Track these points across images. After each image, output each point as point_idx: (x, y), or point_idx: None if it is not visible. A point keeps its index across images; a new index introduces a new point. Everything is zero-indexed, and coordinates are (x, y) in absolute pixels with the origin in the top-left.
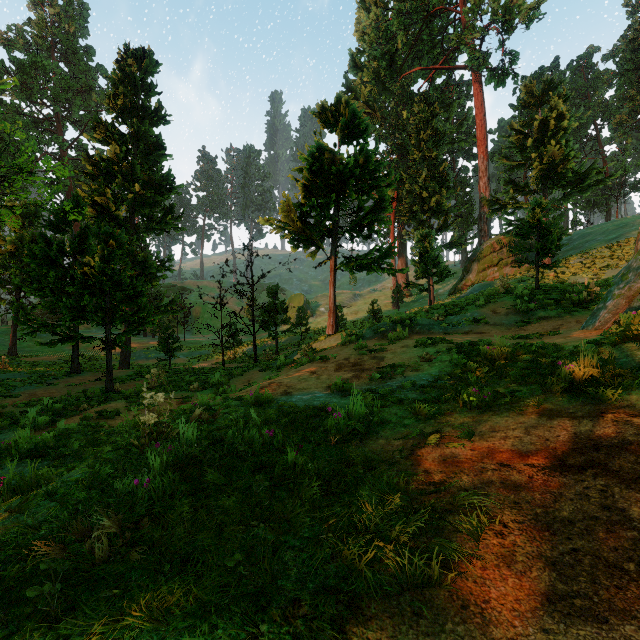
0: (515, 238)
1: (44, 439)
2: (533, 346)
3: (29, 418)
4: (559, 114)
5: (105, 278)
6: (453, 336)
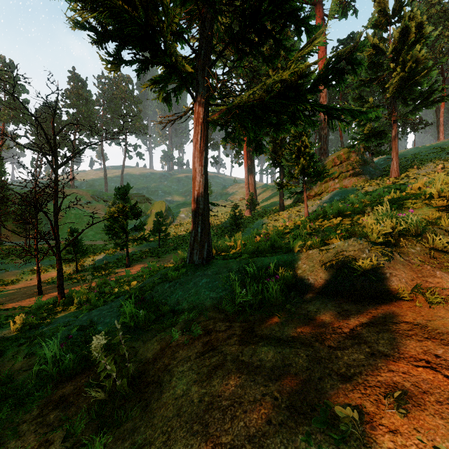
0: (352, 154)
1: None
2: None
3: None
4: (419, 23)
5: None
6: None
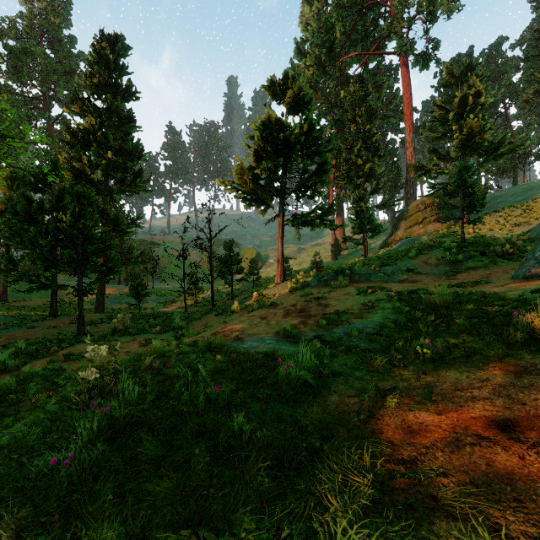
0: (437, 199)
1: (6, 384)
2: (472, 295)
3: (1, 360)
4: (477, 91)
5: (76, 232)
6: (390, 284)
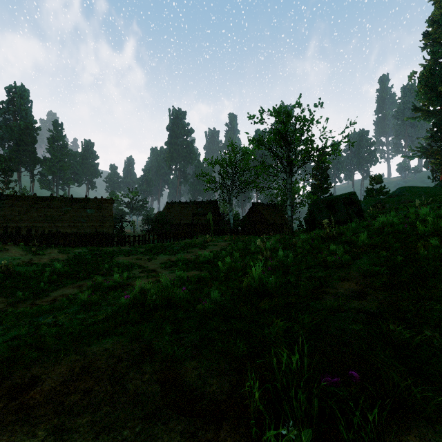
0: None
1: None
2: None
3: None
4: None
5: None
6: None
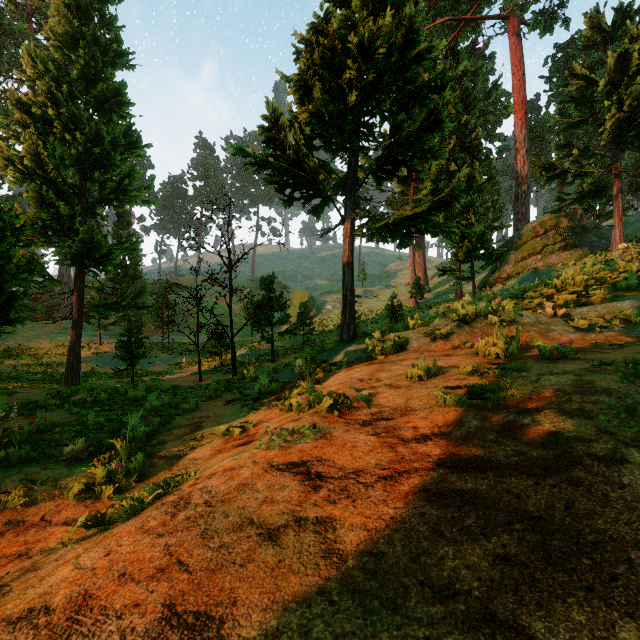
0: (563, 219)
1: None
2: None
3: None
4: None
5: None
6: None
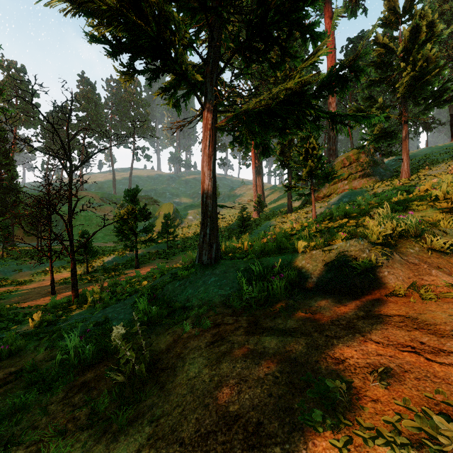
0: (362, 155)
1: None
2: None
3: None
4: (430, 21)
5: None
6: None
